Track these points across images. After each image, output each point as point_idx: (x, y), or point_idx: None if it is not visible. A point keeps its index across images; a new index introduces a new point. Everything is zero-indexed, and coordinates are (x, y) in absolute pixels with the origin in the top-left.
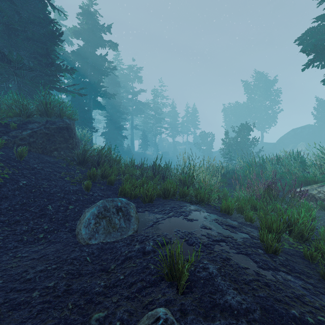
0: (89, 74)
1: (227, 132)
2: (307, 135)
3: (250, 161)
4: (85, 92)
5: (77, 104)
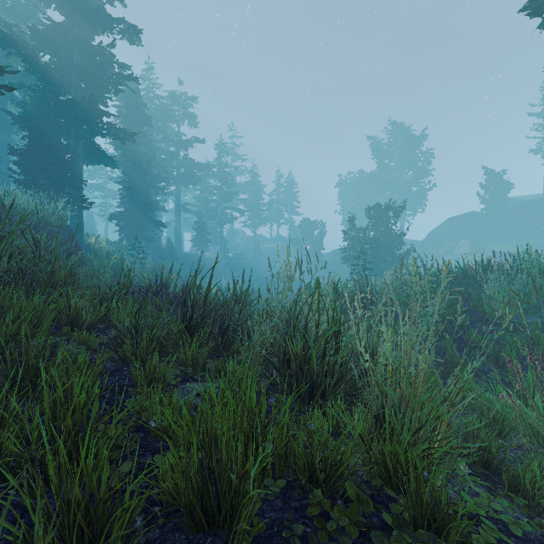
0: (73, 85)
1: (354, 218)
2: (471, 228)
3: (532, 277)
4: (64, 122)
5: (41, 144)
